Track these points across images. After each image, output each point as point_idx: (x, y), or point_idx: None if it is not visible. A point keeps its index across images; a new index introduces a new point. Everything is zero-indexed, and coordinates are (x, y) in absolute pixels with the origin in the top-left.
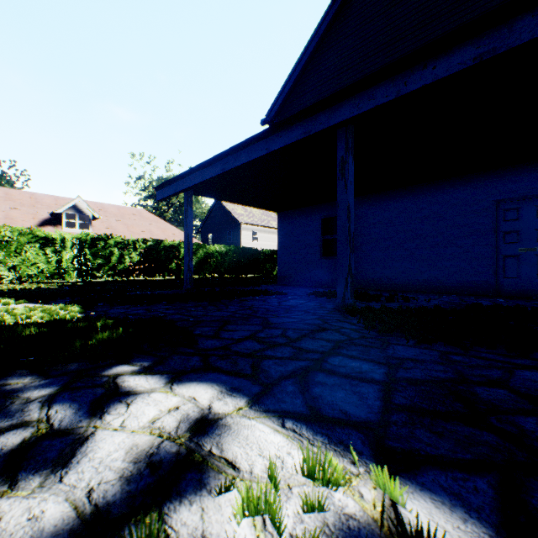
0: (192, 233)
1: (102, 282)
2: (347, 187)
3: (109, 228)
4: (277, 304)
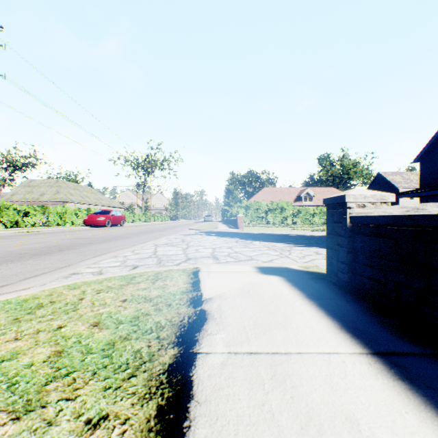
0: None
1: None
2: None
3: (318, 200)
4: None
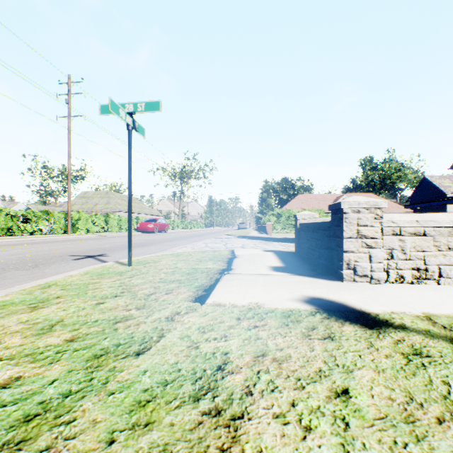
0: None
1: None
2: None
3: None
4: None
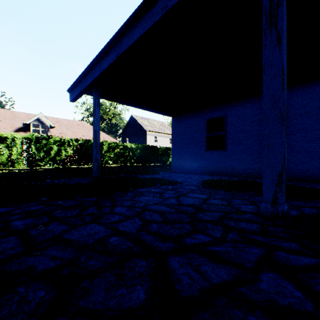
0: (99, 129)
1: (41, 170)
2: (281, 40)
3: (61, 133)
4: (176, 202)
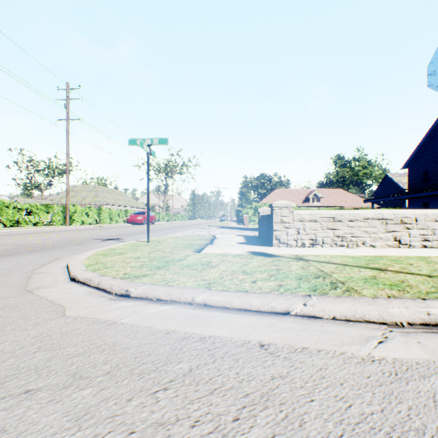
0: None
1: None
2: (403, 206)
3: (326, 201)
4: None
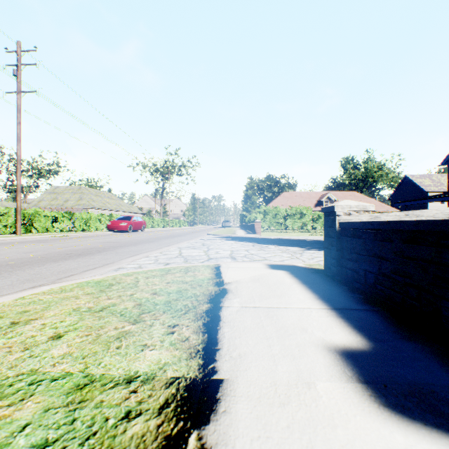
0: None
1: None
2: None
3: None
4: None
